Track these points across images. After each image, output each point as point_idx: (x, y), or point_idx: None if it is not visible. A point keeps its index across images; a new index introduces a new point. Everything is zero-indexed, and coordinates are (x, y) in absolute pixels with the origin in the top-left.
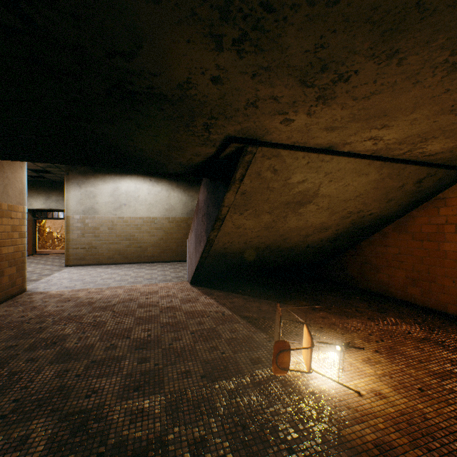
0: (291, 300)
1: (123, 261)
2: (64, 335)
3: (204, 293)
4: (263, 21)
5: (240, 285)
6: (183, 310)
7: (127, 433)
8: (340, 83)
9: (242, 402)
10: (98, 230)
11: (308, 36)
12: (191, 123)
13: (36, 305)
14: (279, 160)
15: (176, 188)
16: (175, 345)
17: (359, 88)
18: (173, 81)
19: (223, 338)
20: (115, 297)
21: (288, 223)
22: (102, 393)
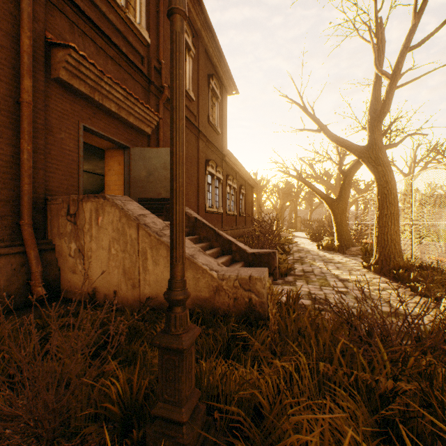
0: None
1: None
2: None
3: None
4: None
5: None
6: None
7: None
8: None
9: None
10: None
11: None
12: None
13: None
14: None
15: None
16: None
17: None
18: None
19: None
20: None
21: None
22: None
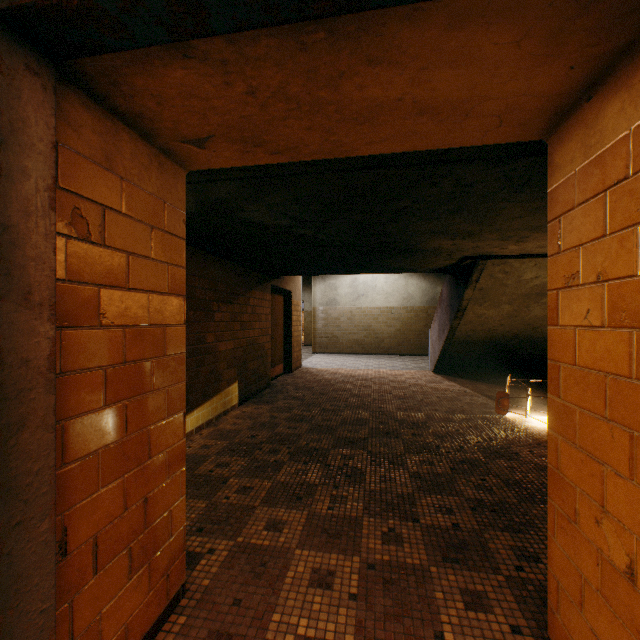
0: (543, 392)
1: (361, 352)
2: (348, 388)
3: (447, 379)
4: (471, 235)
5: (488, 378)
6: (428, 386)
7: (406, 418)
8: (525, 238)
9: (471, 421)
10: (338, 321)
11: (494, 234)
12: (439, 255)
13: (316, 374)
14: (507, 265)
15: (415, 275)
16: (425, 400)
17: (539, 237)
18: (431, 247)
19: (462, 401)
20: (368, 375)
21: (533, 313)
22: (386, 408)
